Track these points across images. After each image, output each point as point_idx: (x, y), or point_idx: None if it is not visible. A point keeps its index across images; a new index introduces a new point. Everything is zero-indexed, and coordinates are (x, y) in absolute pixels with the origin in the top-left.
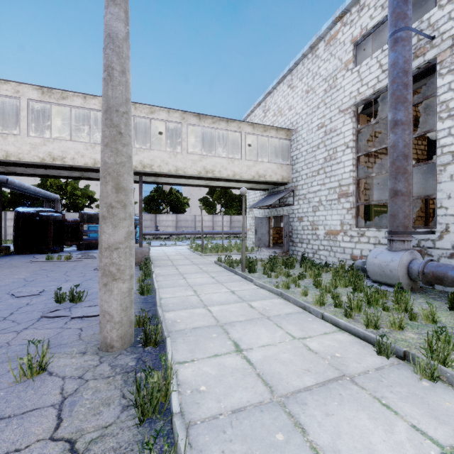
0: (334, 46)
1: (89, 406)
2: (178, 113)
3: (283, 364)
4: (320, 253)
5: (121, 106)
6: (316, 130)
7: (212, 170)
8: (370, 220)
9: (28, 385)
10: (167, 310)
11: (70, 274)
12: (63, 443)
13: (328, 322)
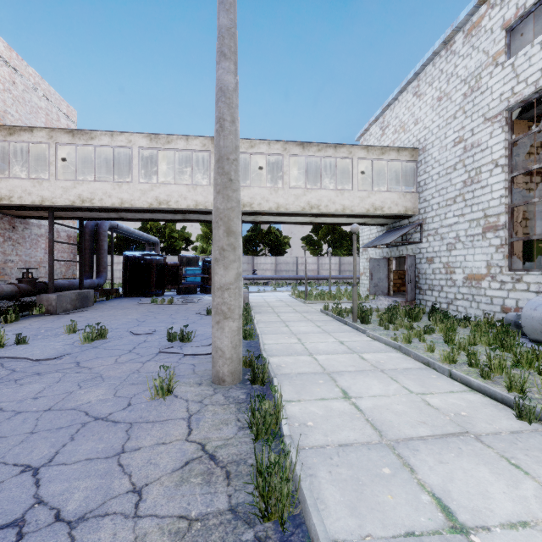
0: (477, 36)
1: (211, 423)
2: (279, 144)
3: (395, 414)
4: (458, 304)
5: (231, 154)
6: (452, 146)
7: (317, 205)
8: (533, 260)
9: (161, 402)
10: (271, 355)
11: (175, 317)
12: (196, 444)
13: (456, 381)
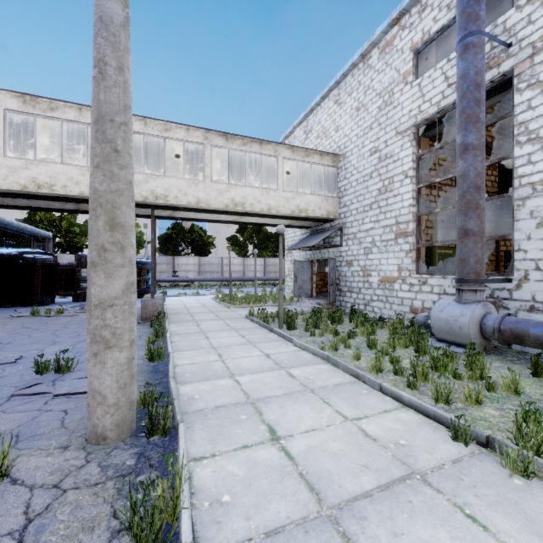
0: (390, 54)
1: (63, 533)
2: (200, 132)
3: (333, 458)
4: (374, 305)
5: (118, 115)
6: (369, 155)
7: (242, 203)
8: (433, 264)
9: None
10: (183, 382)
11: (60, 334)
12: None
13: (387, 395)
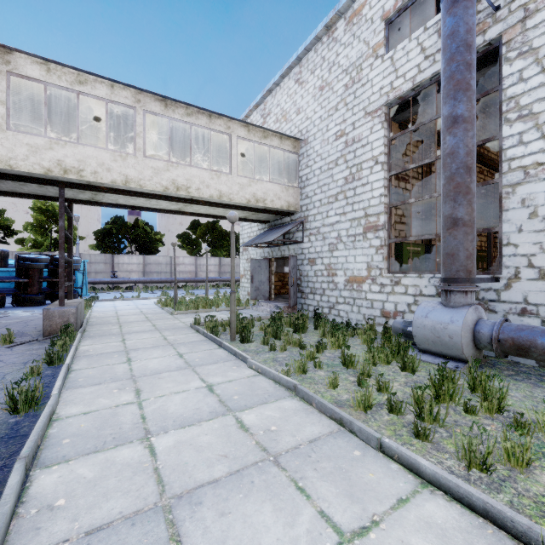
0: (358, 25)
1: None
2: (129, 92)
3: None
4: (340, 308)
5: None
6: (334, 140)
7: (186, 186)
8: (403, 263)
9: None
10: (50, 460)
11: None
12: None
13: (392, 459)
